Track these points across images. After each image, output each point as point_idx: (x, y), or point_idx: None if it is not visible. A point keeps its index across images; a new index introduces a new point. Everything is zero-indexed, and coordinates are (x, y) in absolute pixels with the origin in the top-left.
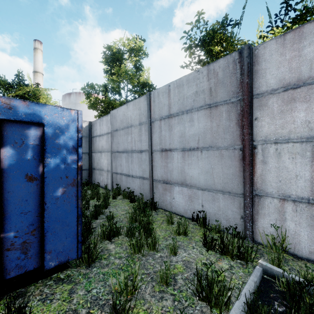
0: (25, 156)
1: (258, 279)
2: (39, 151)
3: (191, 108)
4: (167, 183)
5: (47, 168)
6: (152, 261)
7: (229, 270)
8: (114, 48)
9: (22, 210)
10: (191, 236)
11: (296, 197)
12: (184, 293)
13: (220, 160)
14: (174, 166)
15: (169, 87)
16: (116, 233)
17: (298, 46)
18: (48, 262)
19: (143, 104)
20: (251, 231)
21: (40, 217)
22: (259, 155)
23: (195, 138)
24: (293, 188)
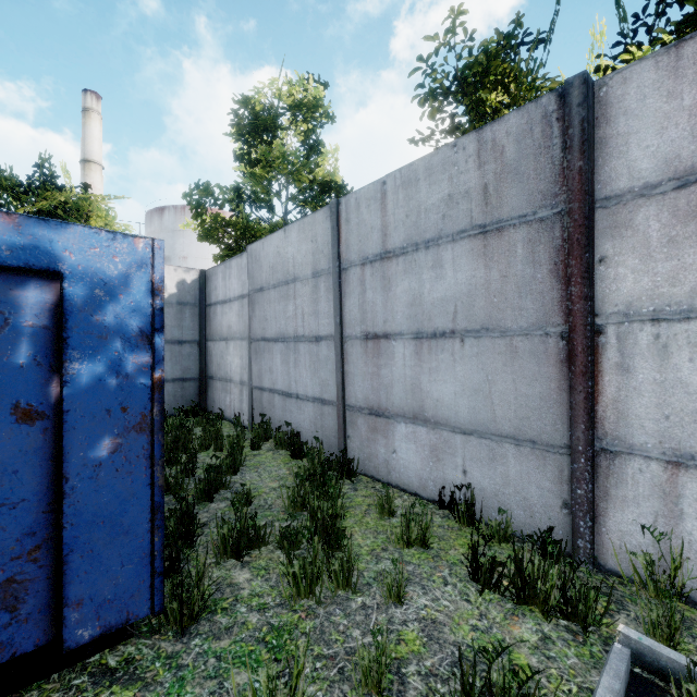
0: (11, 357)
1: (623, 684)
2: (49, 345)
3: (436, 236)
4: (379, 415)
5: (71, 386)
6: (342, 619)
7: (540, 648)
8: (257, 104)
9: (4, 497)
10: (437, 550)
11: None
12: None
13: (508, 362)
14: (397, 374)
15: (382, 187)
16: (255, 541)
17: None
18: (73, 629)
19: (321, 227)
20: (590, 541)
21: (54, 513)
22: (611, 351)
23: (447, 308)
24: None
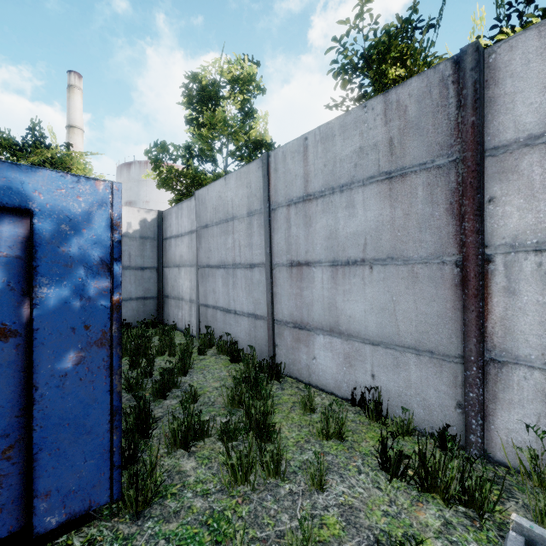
0: None
1: None
2: (21, 272)
3: (349, 181)
4: (301, 328)
5: (40, 308)
6: (272, 504)
7: (443, 533)
8: (204, 79)
9: None
10: (351, 442)
11: None
12: None
13: (410, 286)
14: (316, 295)
15: (305, 142)
16: (200, 434)
17: None
18: (42, 517)
19: (254, 176)
20: (480, 437)
21: (26, 417)
22: (499, 277)
23: (358, 241)
24: None
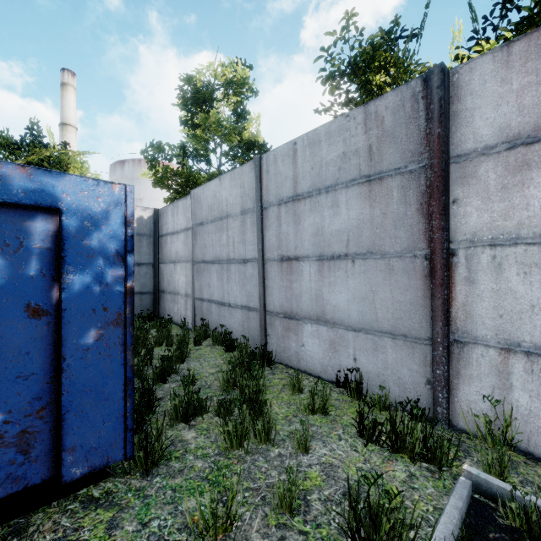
0: (25, 270)
1: (465, 504)
2: (51, 261)
3: (334, 183)
4: (291, 318)
5: (67, 292)
6: (264, 464)
7: (407, 482)
8: (198, 81)
9: (20, 371)
10: (334, 416)
11: (532, 346)
12: (325, 529)
13: (387, 277)
14: (304, 287)
15: (294, 146)
16: (199, 410)
17: (535, 66)
18: (69, 468)
19: (247, 177)
20: (446, 408)
21: (55, 383)
22: (461, 268)
23: (342, 237)
24: (525, 329)
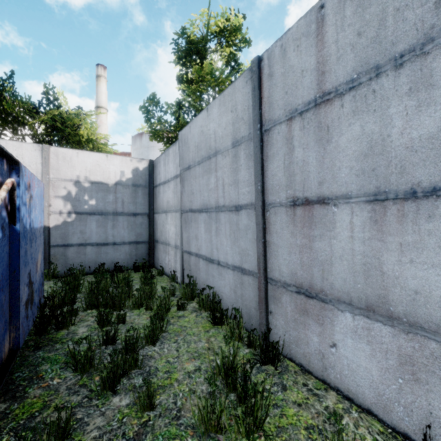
0: None
1: None
2: None
3: (419, 41)
4: (310, 296)
5: None
6: None
7: None
8: (192, 35)
9: None
10: None
11: None
12: None
13: None
14: (338, 248)
15: (319, 13)
16: None
17: None
18: None
19: (241, 94)
20: None
21: None
22: None
23: None
24: None
